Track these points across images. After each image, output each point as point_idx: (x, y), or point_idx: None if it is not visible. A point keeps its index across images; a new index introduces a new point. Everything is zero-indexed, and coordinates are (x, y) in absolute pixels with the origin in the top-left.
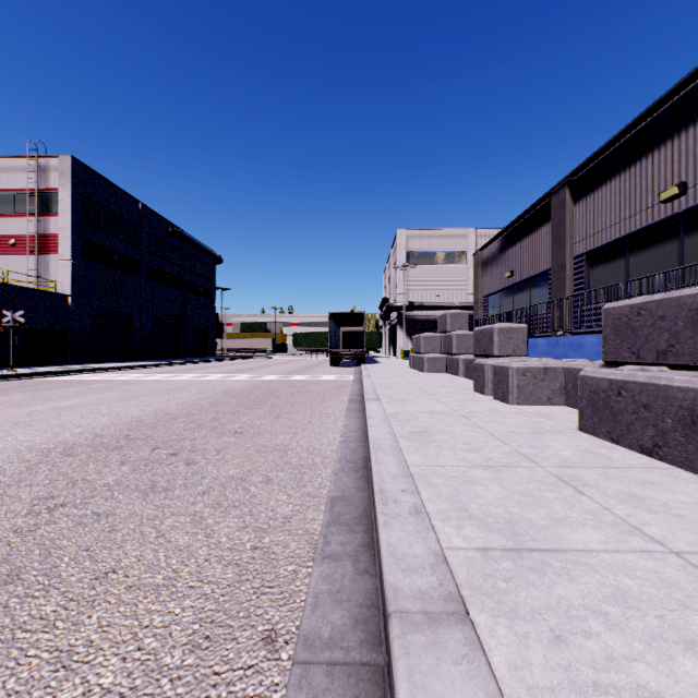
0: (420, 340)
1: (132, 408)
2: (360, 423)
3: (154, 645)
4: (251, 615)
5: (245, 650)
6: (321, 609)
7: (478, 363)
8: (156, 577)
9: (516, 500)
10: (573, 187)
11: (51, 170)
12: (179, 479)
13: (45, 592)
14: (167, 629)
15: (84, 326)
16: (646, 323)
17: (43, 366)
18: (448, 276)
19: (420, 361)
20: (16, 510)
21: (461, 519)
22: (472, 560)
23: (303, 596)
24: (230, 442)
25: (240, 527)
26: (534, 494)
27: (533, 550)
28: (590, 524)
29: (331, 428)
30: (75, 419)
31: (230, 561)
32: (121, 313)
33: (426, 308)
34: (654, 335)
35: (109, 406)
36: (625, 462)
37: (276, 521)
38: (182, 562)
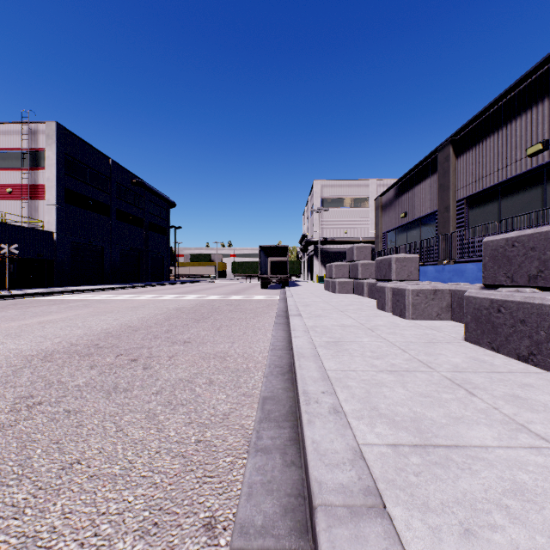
0: (332, 268)
1: (102, 322)
2: (285, 334)
3: (109, 531)
4: (194, 503)
5: (188, 536)
6: (254, 498)
7: (379, 286)
8: (114, 467)
9: (418, 400)
10: (455, 144)
11: (40, 133)
12: (137, 381)
13: (18, 481)
14: (121, 516)
15: (66, 257)
16: (519, 253)
17: (33, 289)
18: (354, 217)
19: (332, 284)
20: (1, 408)
21: (373, 418)
22: (385, 455)
23: (239, 485)
24: (180, 350)
25: (186, 422)
26: (433, 395)
27: (437, 446)
28: (483, 422)
29: (261, 338)
30: (56, 331)
31: (177, 453)
32: (95, 246)
33: (337, 242)
34: (526, 263)
35: (84, 320)
36: (506, 368)
37: (216, 418)
38: (137, 454)
